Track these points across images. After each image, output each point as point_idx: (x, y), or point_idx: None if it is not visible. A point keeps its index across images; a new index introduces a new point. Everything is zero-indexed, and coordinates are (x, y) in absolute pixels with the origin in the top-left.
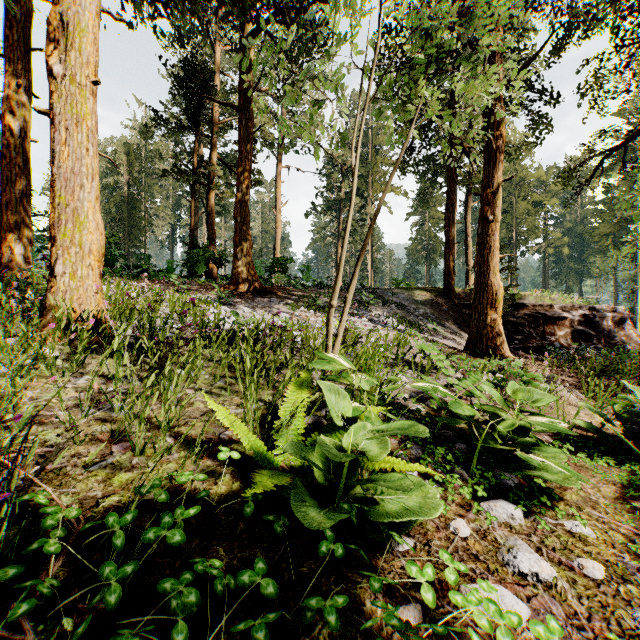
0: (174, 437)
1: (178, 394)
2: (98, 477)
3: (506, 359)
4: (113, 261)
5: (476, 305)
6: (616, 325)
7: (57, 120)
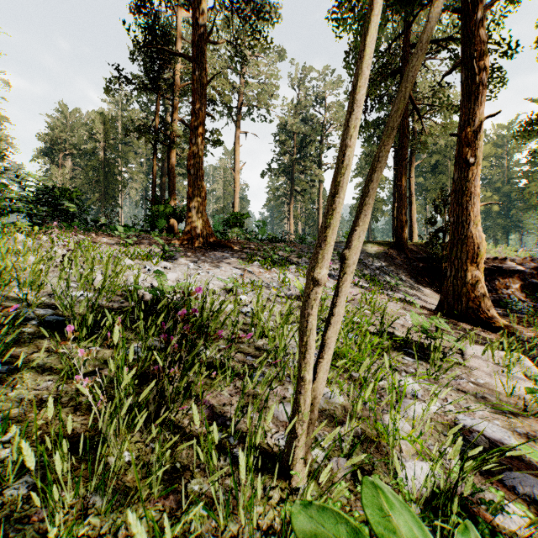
0: None
1: None
2: None
3: None
4: (72, 215)
5: (452, 260)
6: None
7: None
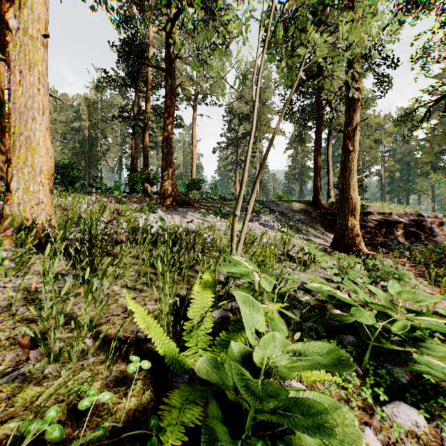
0: (93, 338)
1: (106, 291)
2: (3, 394)
3: (379, 259)
4: (75, 181)
5: (340, 213)
6: (437, 227)
7: (13, 65)
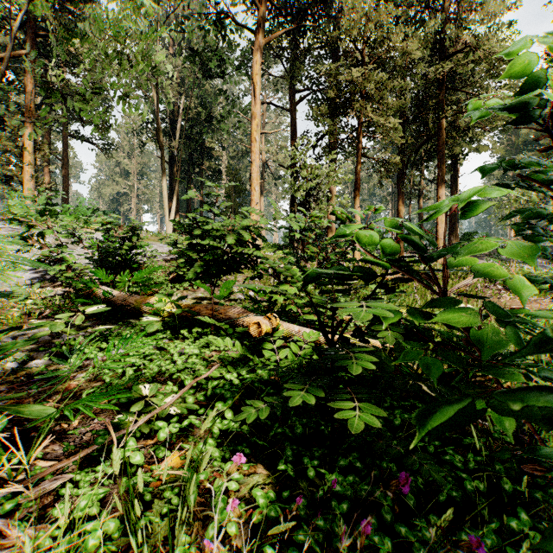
0: None
1: None
2: None
3: None
4: None
5: None
6: None
7: (438, 223)
